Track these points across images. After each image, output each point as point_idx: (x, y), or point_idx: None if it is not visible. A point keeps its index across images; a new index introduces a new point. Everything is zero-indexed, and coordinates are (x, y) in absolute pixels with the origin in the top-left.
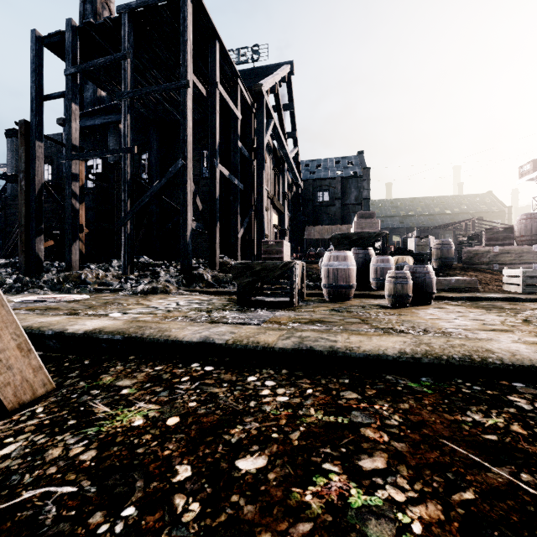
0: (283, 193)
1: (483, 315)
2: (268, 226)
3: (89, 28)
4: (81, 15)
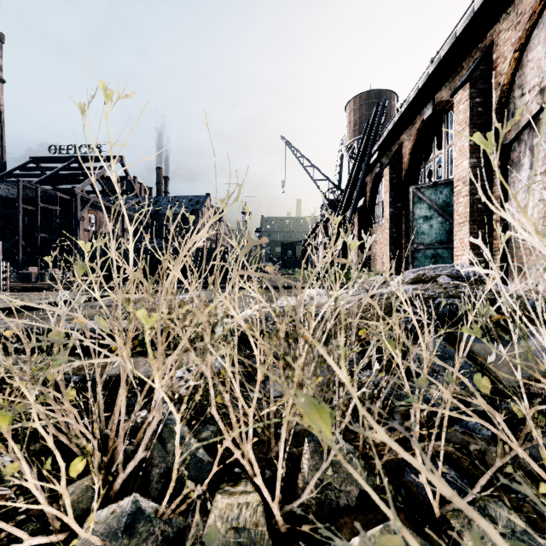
0: (123, 228)
1: None
2: None
3: None
4: None
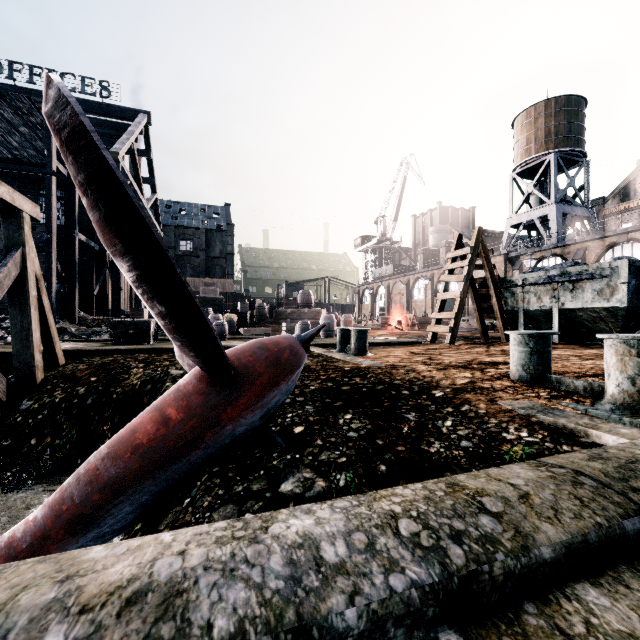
0: None
1: (237, 342)
2: (122, 278)
3: None
4: None
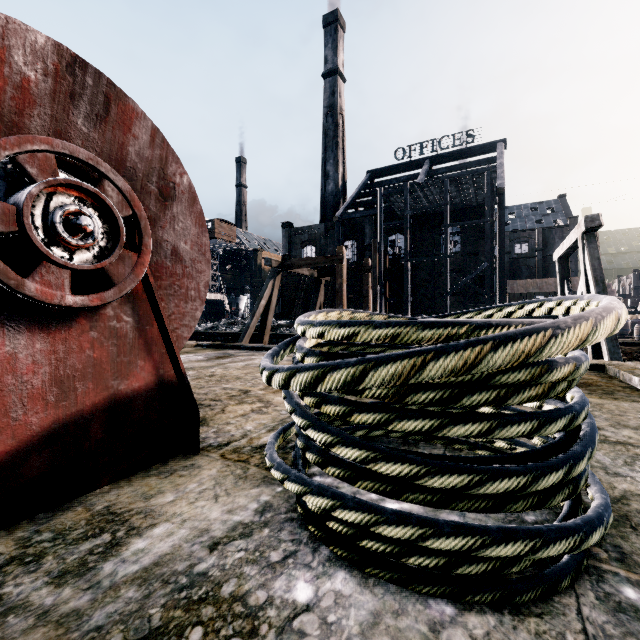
0: None
1: None
2: None
3: (415, 185)
4: (324, 127)
